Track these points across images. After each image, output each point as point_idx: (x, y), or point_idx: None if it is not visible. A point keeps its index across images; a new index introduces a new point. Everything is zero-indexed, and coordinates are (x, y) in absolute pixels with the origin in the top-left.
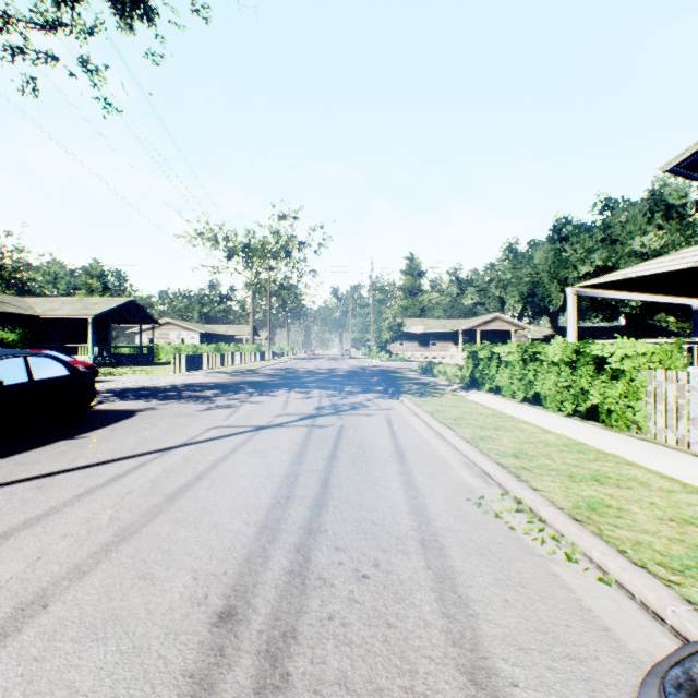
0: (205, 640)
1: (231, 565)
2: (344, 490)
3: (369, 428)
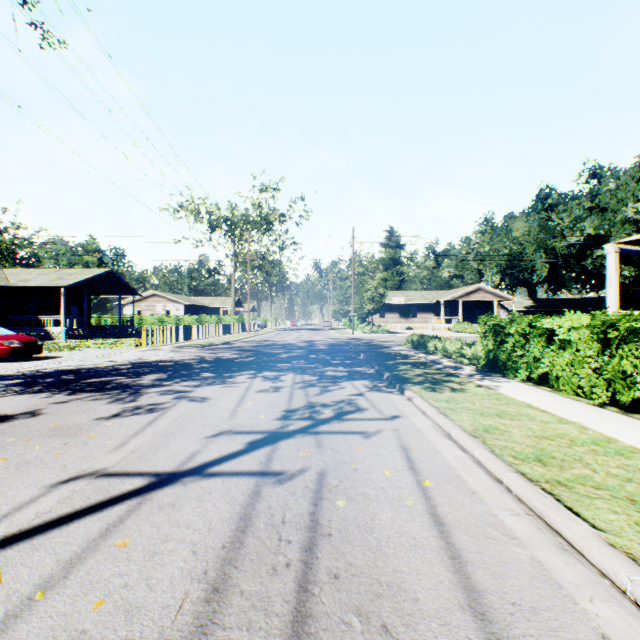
0: None
1: None
2: None
3: (375, 483)
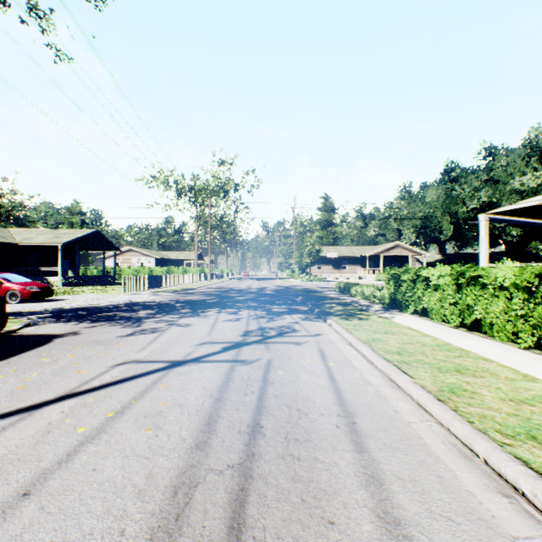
0: None
1: None
2: None
3: (300, 364)
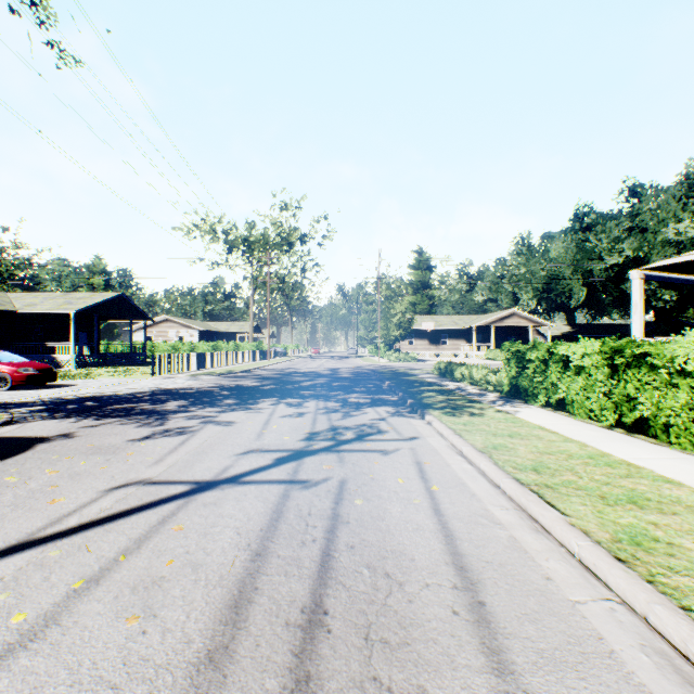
0: None
1: None
2: None
3: (389, 488)
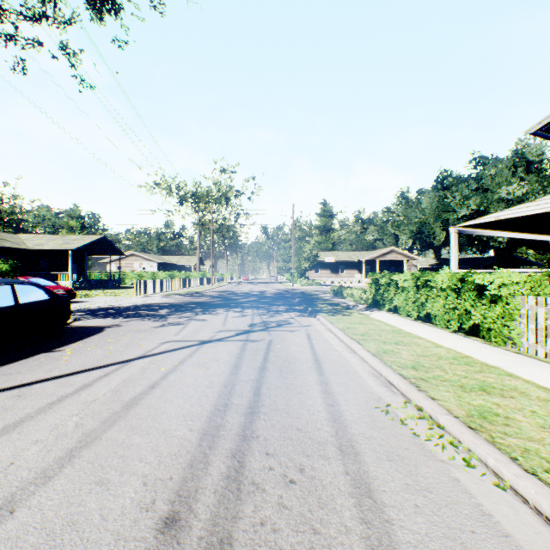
0: (151, 547)
1: (176, 470)
2: (272, 398)
3: (292, 342)
